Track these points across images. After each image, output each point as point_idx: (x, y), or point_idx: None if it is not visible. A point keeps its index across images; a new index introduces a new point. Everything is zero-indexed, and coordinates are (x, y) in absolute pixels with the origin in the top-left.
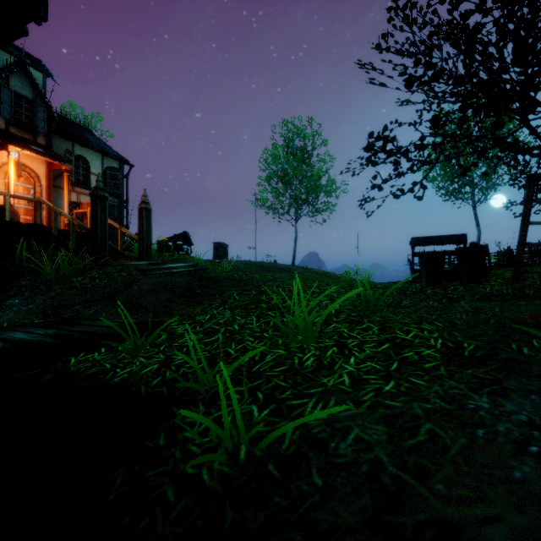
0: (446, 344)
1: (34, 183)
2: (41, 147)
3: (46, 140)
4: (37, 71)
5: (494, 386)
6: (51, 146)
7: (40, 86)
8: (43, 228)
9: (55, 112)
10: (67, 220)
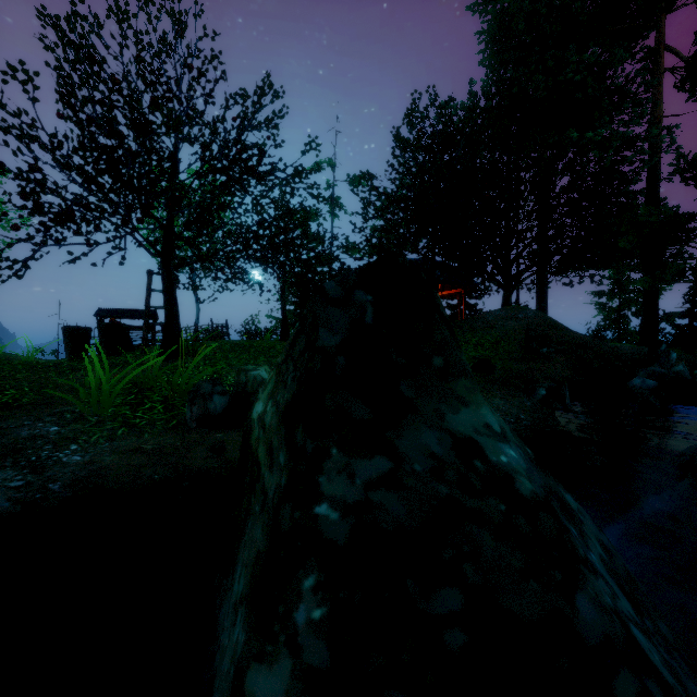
0: (7, 401)
1: None
2: None
3: None
4: None
5: (4, 418)
6: None
7: None
8: None
9: None
10: None
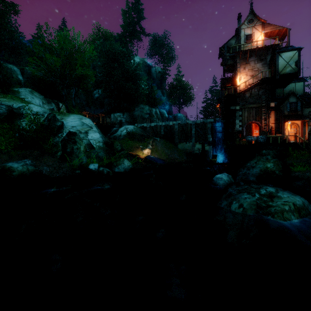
0: None
1: (296, 127)
2: (298, 115)
3: (300, 112)
4: (301, 82)
5: None
6: (302, 113)
7: (302, 87)
8: (296, 143)
9: (307, 94)
10: (307, 138)
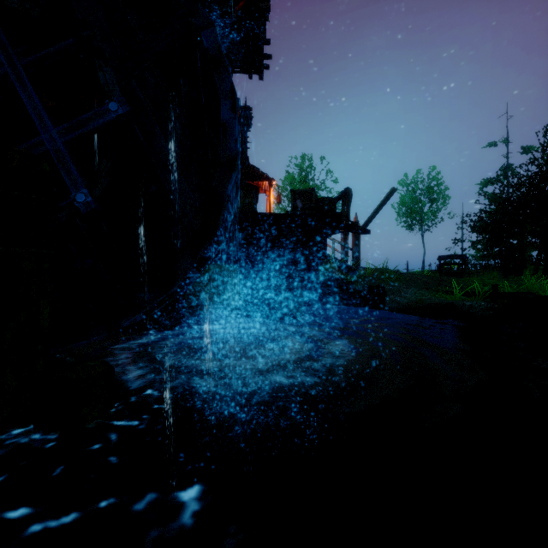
0: None
1: None
2: None
3: None
4: None
5: None
6: None
7: None
8: None
9: None
10: None
